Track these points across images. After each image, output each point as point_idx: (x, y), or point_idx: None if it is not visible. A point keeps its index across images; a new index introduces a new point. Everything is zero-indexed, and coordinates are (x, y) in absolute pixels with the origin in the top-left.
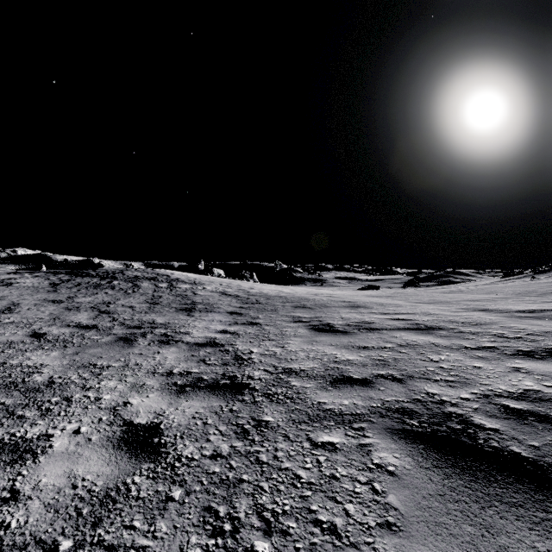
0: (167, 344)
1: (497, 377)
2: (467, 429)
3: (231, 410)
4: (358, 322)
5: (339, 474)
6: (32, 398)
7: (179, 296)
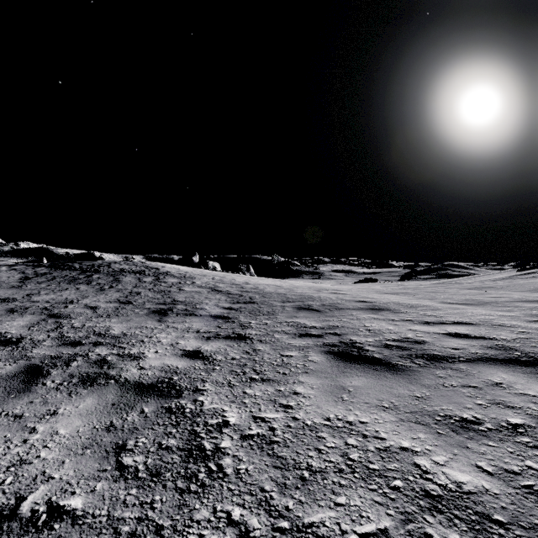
0: (88, 386)
1: None
2: None
3: None
4: (398, 339)
5: None
6: None
7: (161, 292)
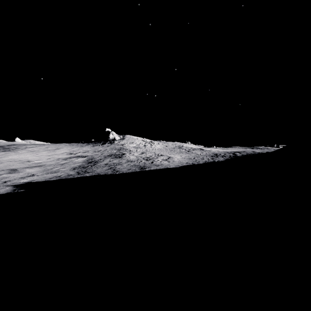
0: None
1: None
2: None
3: None
4: None
5: None
6: None
7: None
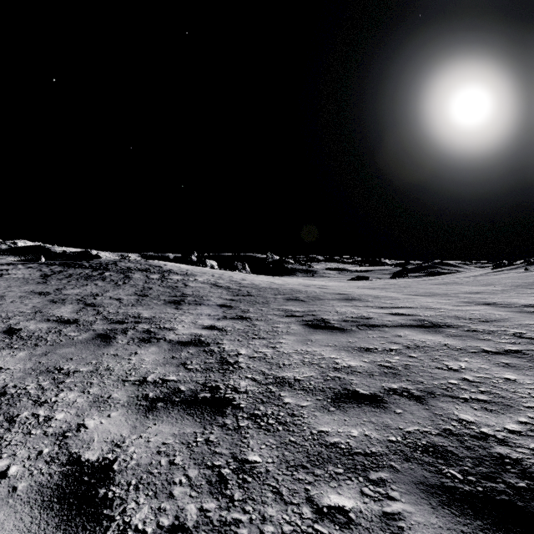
0: (148, 343)
1: None
2: None
3: (207, 442)
4: (355, 317)
5: None
6: None
7: (170, 287)
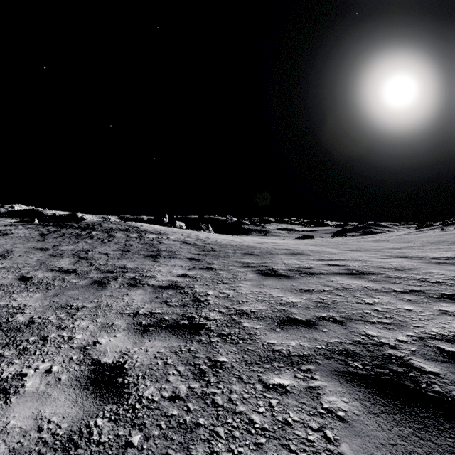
0: (135, 287)
1: (428, 319)
2: (409, 372)
3: (189, 351)
4: (298, 267)
5: (291, 420)
6: (12, 337)
7: (147, 244)
